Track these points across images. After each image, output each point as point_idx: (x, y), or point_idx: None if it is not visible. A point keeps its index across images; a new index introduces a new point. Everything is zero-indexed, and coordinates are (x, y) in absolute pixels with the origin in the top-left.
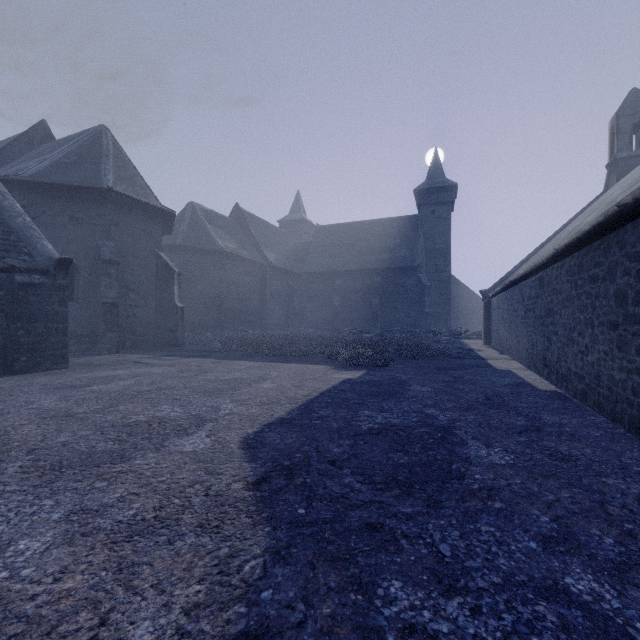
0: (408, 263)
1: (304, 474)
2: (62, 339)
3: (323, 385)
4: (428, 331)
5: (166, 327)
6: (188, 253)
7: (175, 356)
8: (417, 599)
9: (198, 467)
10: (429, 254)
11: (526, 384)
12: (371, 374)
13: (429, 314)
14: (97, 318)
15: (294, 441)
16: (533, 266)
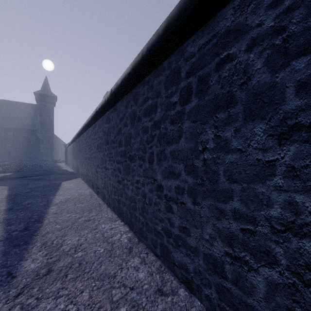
0: (31, 127)
1: (8, 184)
2: None
3: None
4: (41, 160)
5: None
6: None
7: None
8: (33, 185)
9: None
10: (43, 124)
11: (67, 171)
12: (16, 173)
13: (42, 152)
14: None
15: None
16: (71, 141)
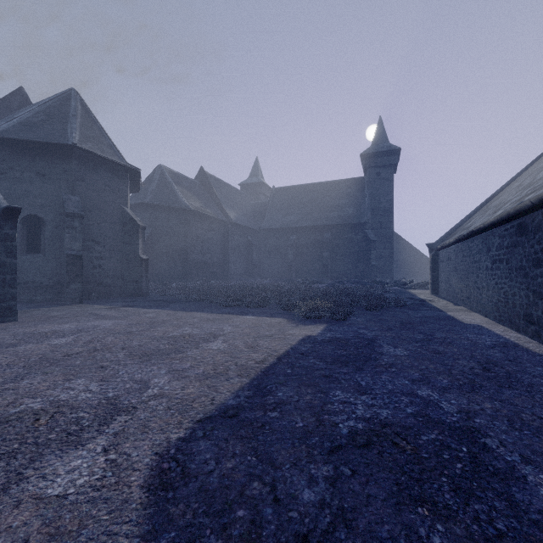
0: (355, 220)
1: None
2: (10, 291)
3: (280, 345)
4: (376, 281)
5: (131, 278)
6: (156, 211)
7: (134, 307)
8: None
9: None
10: (374, 212)
11: (514, 345)
12: (332, 330)
13: (375, 266)
14: (63, 269)
15: (237, 465)
16: (513, 211)
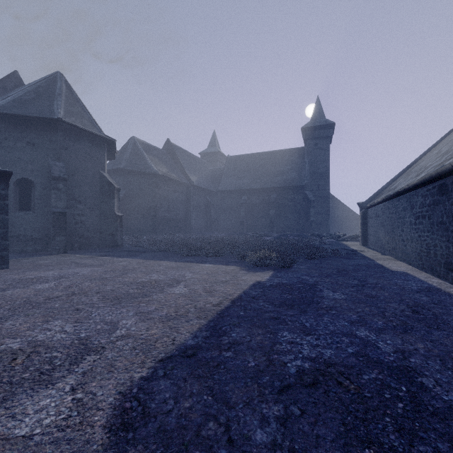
0: (297, 183)
1: None
2: (2, 243)
3: (234, 290)
4: (314, 235)
5: (108, 232)
6: (130, 175)
7: (110, 256)
8: None
9: None
10: (313, 176)
11: (437, 289)
12: (278, 276)
13: (313, 222)
14: (50, 224)
15: (194, 405)
16: (435, 174)
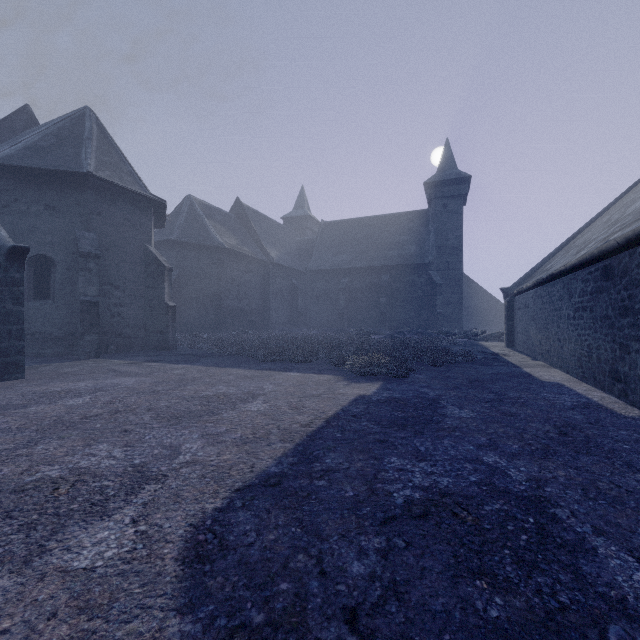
0: (418, 260)
1: None
2: (16, 344)
3: (329, 406)
4: (441, 332)
5: (156, 328)
6: (185, 249)
7: (159, 362)
8: None
9: (70, 633)
10: (440, 250)
11: (597, 406)
12: (389, 388)
13: (441, 314)
14: (76, 318)
15: (280, 537)
16: (597, 252)
